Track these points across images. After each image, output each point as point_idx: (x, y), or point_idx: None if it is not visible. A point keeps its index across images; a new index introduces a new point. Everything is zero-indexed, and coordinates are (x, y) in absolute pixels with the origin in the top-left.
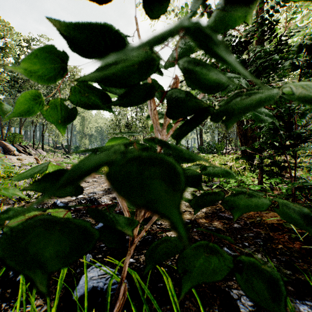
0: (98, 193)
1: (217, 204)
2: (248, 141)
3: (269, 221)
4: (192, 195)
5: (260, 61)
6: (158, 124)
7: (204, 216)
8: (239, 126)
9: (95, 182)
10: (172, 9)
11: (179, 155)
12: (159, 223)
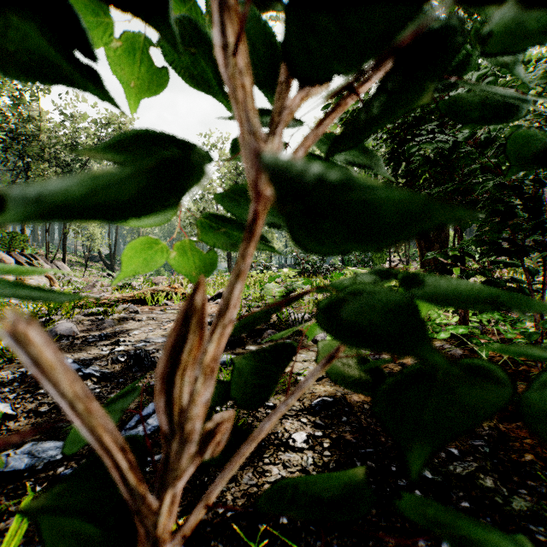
0: (155, 341)
1: None
2: (433, 246)
3: None
4: (361, 363)
5: (476, 73)
6: (254, 110)
7: None
8: None
9: (153, 320)
10: None
11: (347, 198)
12: (271, 404)
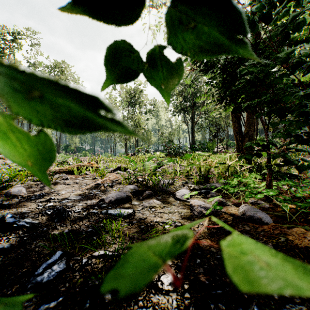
0: (74, 199)
1: (221, 213)
2: (244, 139)
3: (300, 243)
4: None
5: (290, 16)
6: None
7: (207, 234)
8: (234, 123)
9: (76, 184)
10: (164, 3)
11: None
12: None
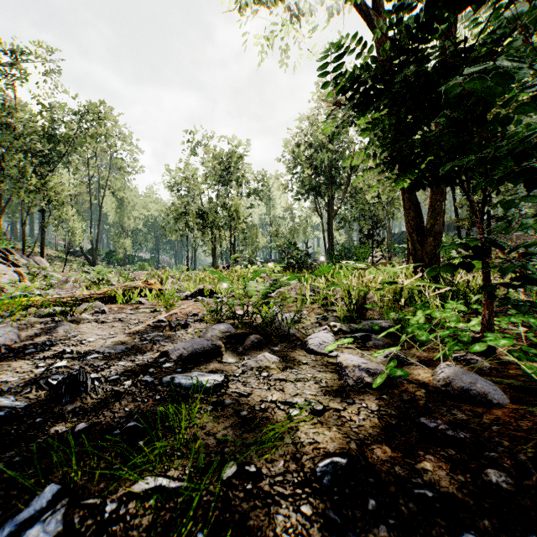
0: (111, 352)
1: (401, 382)
2: (427, 239)
3: None
4: None
5: None
6: None
7: (380, 430)
8: (408, 210)
9: (119, 322)
10: None
11: None
12: (253, 470)
